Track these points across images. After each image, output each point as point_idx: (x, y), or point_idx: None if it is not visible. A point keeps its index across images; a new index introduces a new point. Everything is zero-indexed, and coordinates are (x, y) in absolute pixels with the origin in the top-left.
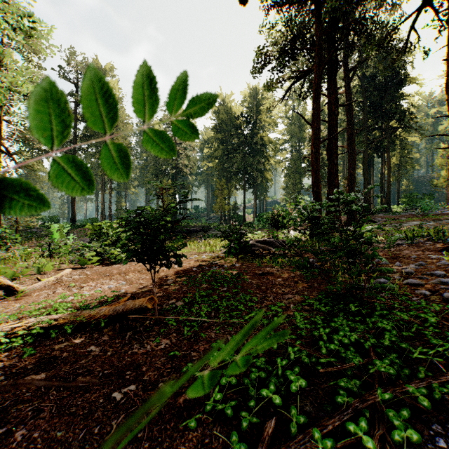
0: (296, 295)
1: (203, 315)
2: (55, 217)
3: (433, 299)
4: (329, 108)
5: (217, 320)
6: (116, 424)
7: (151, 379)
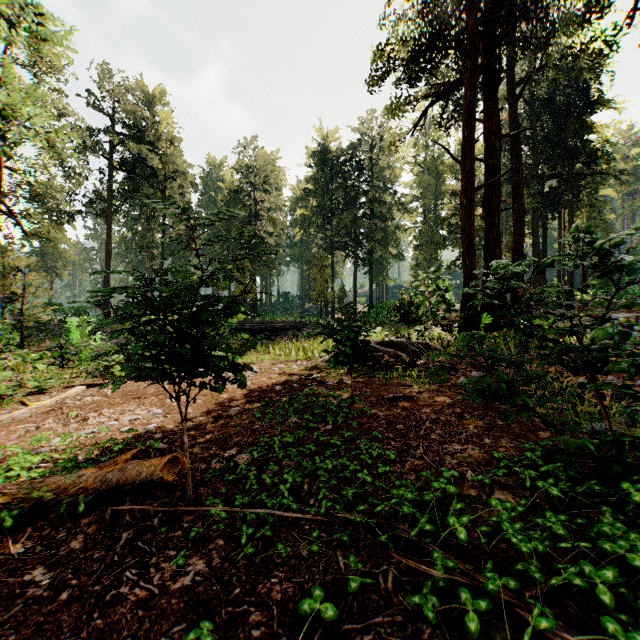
0: (469, 446)
1: (284, 492)
2: (81, 309)
3: None
4: (486, 140)
5: (314, 517)
6: None
7: None
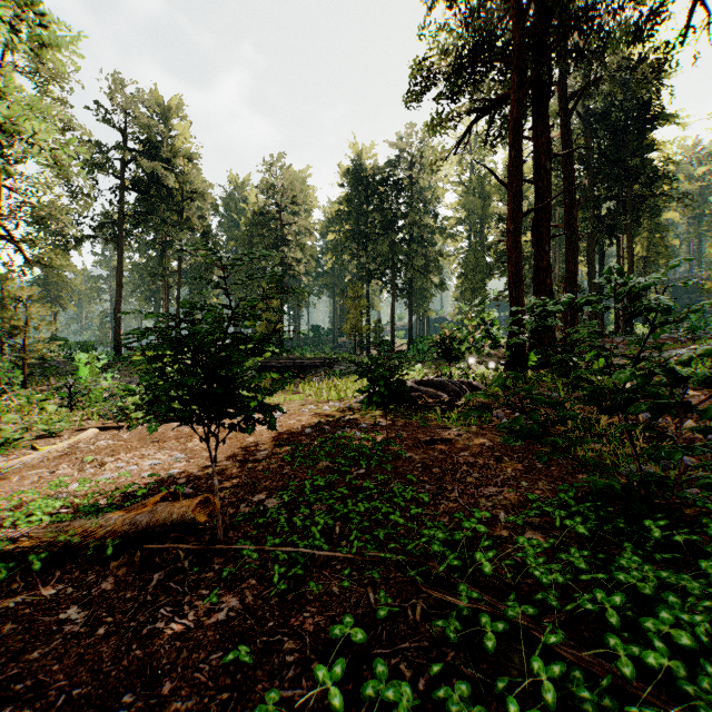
0: (505, 489)
1: (316, 534)
2: (89, 344)
3: None
4: (536, 159)
5: (346, 555)
6: None
7: None
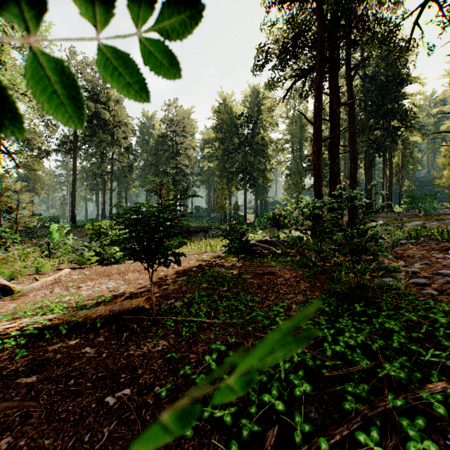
0: (298, 295)
1: (202, 315)
2: (55, 218)
3: (440, 299)
4: (331, 107)
5: (217, 321)
6: (108, 431)
7: (146, 382)
